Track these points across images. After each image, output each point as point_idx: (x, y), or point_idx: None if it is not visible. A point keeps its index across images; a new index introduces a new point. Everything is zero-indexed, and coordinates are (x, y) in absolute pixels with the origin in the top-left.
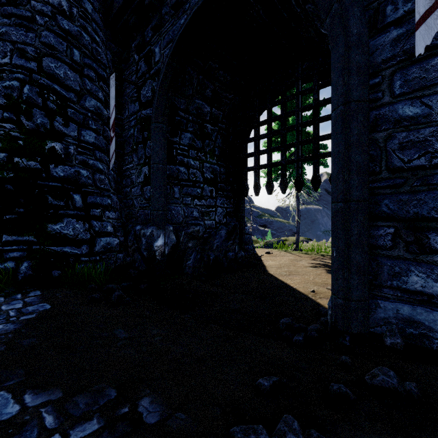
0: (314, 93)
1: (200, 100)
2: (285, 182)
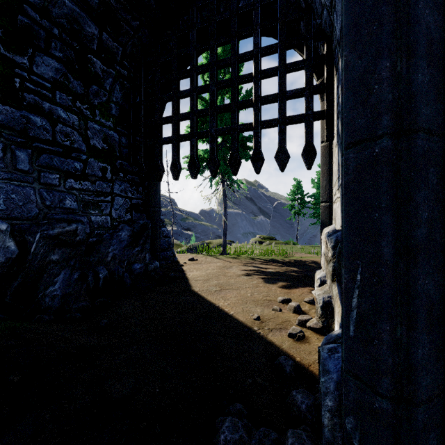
0: (255, 35)
1: (75, 4)
2: (215, 160)
